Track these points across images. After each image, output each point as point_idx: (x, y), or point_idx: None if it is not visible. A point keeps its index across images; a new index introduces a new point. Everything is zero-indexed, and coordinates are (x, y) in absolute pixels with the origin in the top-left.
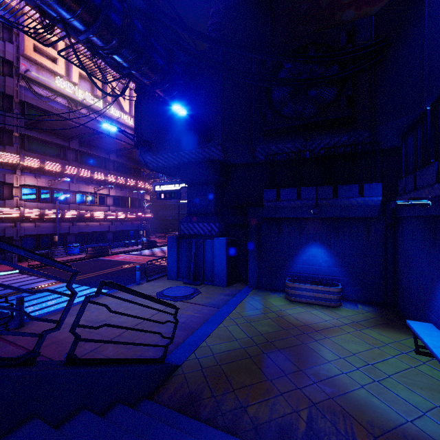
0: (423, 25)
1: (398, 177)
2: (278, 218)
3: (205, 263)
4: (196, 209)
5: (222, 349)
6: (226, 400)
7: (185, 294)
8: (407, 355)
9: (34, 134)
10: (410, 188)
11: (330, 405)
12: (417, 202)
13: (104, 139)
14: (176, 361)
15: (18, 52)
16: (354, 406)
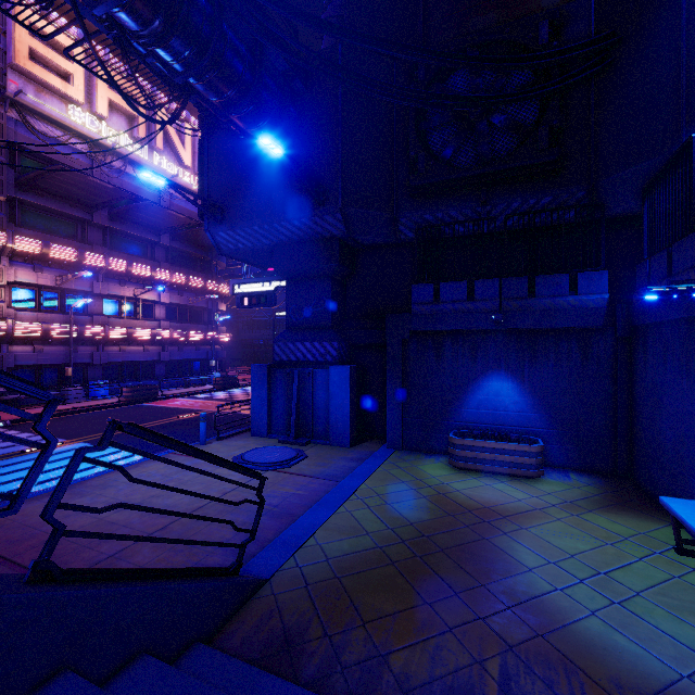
0: (679, 6)
1: (633, 263)
2: (437, 331)
3: (315, 408)
4: (301, 319)
5: (343, 550)
6: (350, 643)
7: (281, 459)
8: (663, 557)
9: (31, 198)
10: (659, 276)
11: (539, 650)
12: (685, 288)
13: (150, 209)
14: (261, 572)
15: (5, 61)
16: (582, 650)
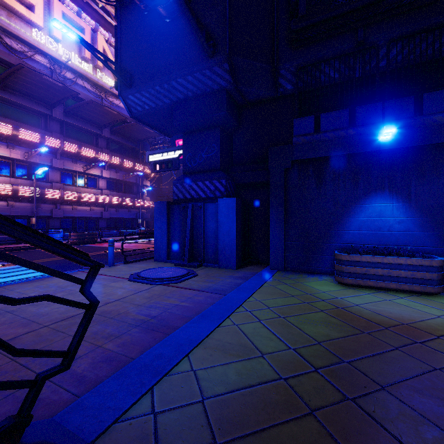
0: None
1: None
2: (318, 159)
3: (205, 237)
4: (195, 165)
5: (228, 382)
6: None
7: (172, 276)
8: None
9: (5, 95)
10: None
11: None
12: None
13: (92, 106)
14: (83, 424)
15: None
16: None
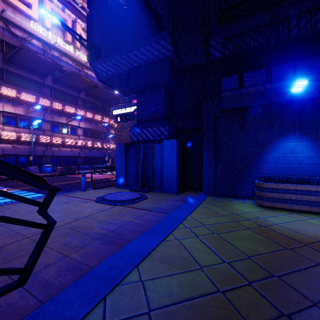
0: None
1: None
2: (241, 109)
3: (153, 169)
4: (146, 115)
5: (171, 294)
6: None
7: (128, 198)
8: None
9: (12, 69)
10: None
11: None
12: None
13: (72, 76)
14: None
15: None
16: None
